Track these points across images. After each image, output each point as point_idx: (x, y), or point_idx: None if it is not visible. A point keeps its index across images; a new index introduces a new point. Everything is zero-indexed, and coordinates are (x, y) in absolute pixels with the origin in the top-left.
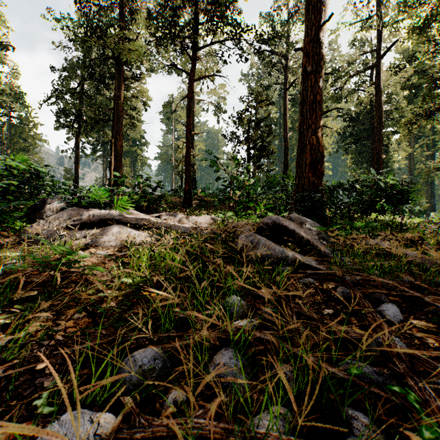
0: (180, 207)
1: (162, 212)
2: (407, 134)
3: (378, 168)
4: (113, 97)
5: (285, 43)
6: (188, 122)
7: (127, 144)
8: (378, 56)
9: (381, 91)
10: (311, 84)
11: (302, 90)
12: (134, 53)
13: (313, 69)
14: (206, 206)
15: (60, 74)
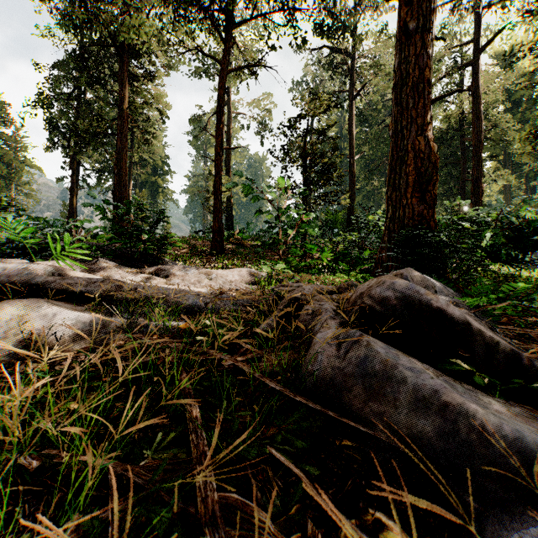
0: (207, 254)
1: (172, 263)
2: (527, 151)
3: (476, 201)
4: (116, 101)
5: (352, 35)
6: (219, 131)
7: (144, 172)
8: (476, 51)
9: (480, 98)
10: (415, 51)
11: (400, 63)
12: (142, 34)
13: (419, 25)
14: (245, 253)
15: (50, 75)
